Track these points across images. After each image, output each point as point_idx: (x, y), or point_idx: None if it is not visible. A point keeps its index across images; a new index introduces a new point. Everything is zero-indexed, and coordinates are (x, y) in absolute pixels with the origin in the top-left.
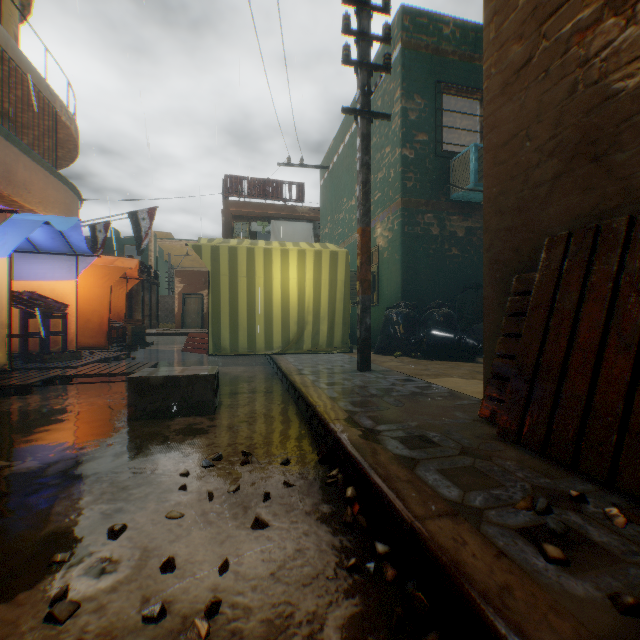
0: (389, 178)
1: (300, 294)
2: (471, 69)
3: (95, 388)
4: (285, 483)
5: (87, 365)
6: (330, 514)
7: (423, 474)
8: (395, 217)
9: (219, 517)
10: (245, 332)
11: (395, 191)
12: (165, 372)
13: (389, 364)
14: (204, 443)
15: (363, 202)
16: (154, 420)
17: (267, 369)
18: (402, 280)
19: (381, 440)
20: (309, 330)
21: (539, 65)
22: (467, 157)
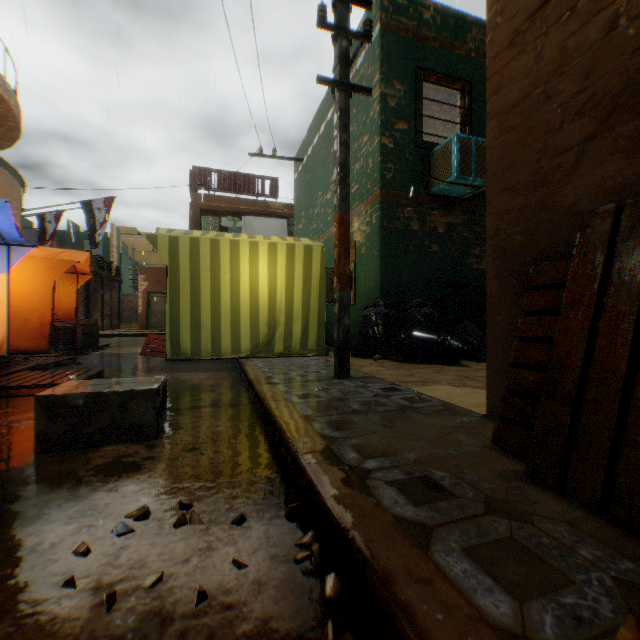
0: (367, 169)
1: (271, 291)
2: (452, 58)
3: (14, 404)
4: (234, 562)
5: (16, 373)
6: (300, 628)
7: (444, 560)
8: (373, 210)
9: None
10: (209, 334)
11: (373, 182)
12: (92, 387)
13: (369, 369)
14: (130, 488)
15: (341, 186)
16: (73, 451)
17: (233, 375)
18: (381, 277)
19: (372, 488)
20: (281, 331)
21: (562, 3)
22: (449, 148)
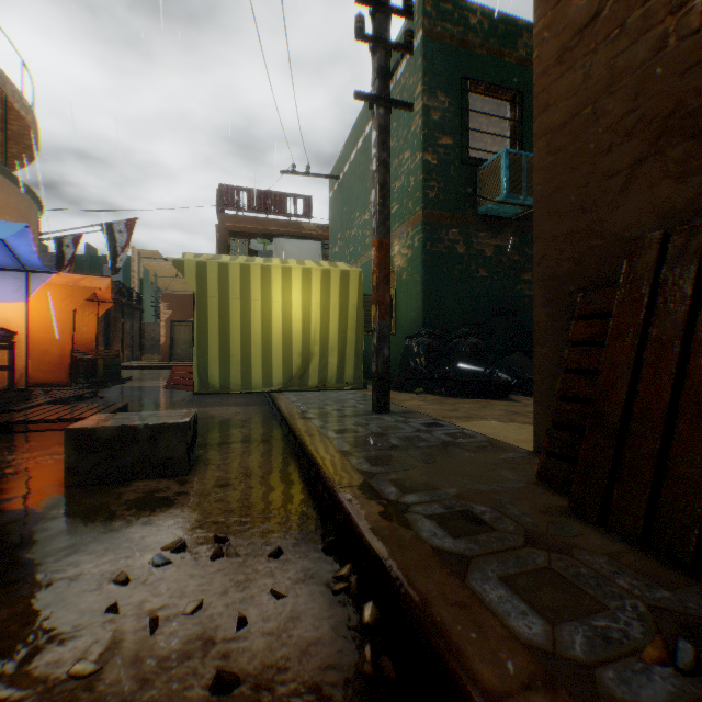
0: (408, 187)
1: (305, 320)
2: (501, 66)
3: (38, 439)
4: (272, 592)
5: (37, 407)
6: (338, 652)
7: (481, 587)
8: (415, 232)
9: (159, 668)
10: (238, 365)
11: (415, 202)
12: (121, 420)
13: (410, 403)
14: (164, 522)
15: (380, 208)
16: (103, 486)
17: (265, 410)
18: (424, 305)
19: (411, 521)
20: (315, 363)
21: (611, 19)
22: (497, 164)
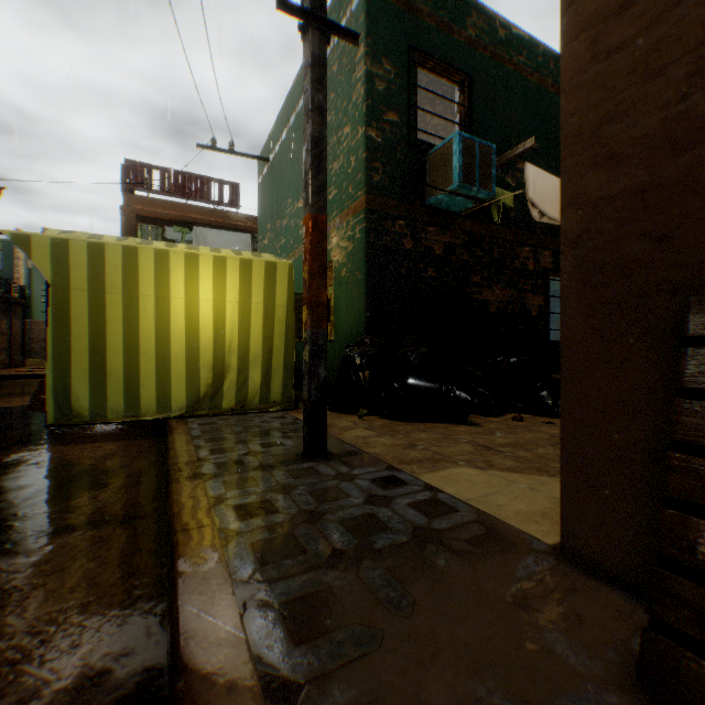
0: (349, 168)
1: (217, 324)
2: (450, 43)
3: None
4: None
5: None
6: None
7: None
8: (357, 221)
9: None
10: (120, 384)
11: (357, 186)
12: None
13: (353, 435)
14: None
15: (314, 171)
16: None
17: (156, 447)
18: (367, 307)
19: None
20: (232, 379)
21: None
22: (449, 149)
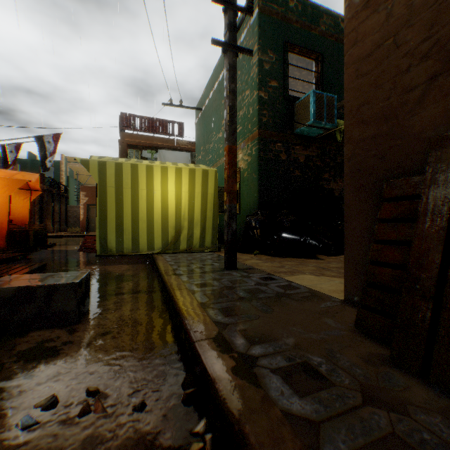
0: (248, 114)
1: (177, 204)
2: (309, 36)
3: None
4: None
5: None
6: None
7: None
8: (253, 145)
9: None
10: (129, 235)
11: (253, 124)
12: (23, 281)
13: (250, 262)
14: (46, 374)
15: (230, 123)
16: (3, 337)
17: (148, 267)
18: (259, 194)
19: (260, 377)
20: (185, 233)
21: None
22: (307, 100)
